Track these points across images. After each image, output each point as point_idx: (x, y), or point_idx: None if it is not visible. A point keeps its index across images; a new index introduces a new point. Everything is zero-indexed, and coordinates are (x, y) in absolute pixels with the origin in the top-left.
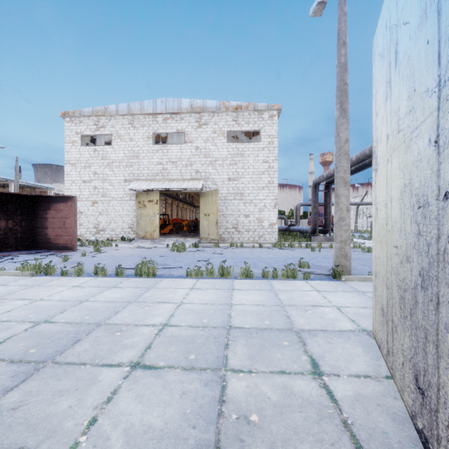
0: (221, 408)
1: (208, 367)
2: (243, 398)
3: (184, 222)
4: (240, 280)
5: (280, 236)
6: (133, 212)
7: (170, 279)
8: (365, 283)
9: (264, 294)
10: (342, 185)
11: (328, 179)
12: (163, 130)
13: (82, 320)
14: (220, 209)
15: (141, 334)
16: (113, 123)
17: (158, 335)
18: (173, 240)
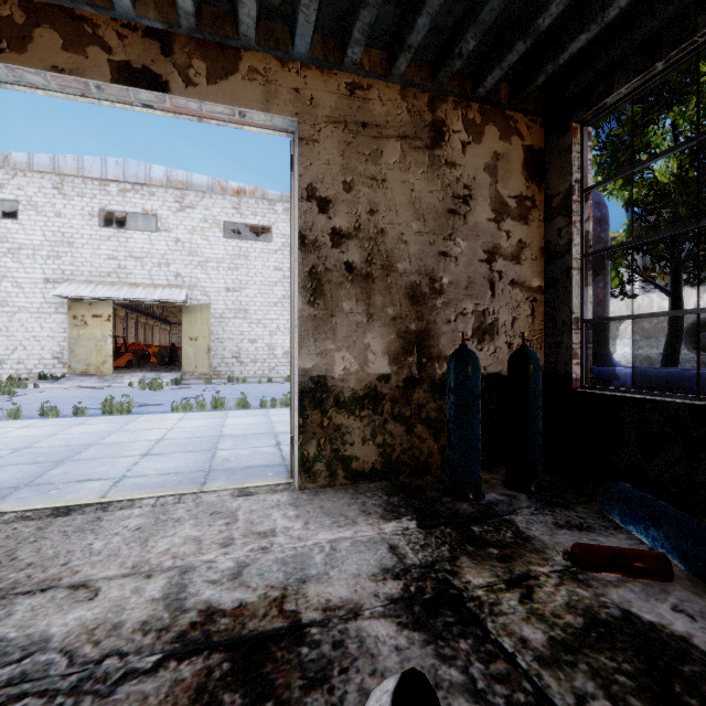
0: (212, 459)
1: (203, 450)
2: (227, 456)
3: (150, 349)
4: (236, 411)
5: None
6: (62, 333)
7: (151, 415)
8: None
9: (257, 418)
10: None
11: None
12: (120, 207)
13: (70, 444)
14: (214, 331)
15: (140, 445)
16: (21, 183)
17: (157, 444)
18: (138, 376)
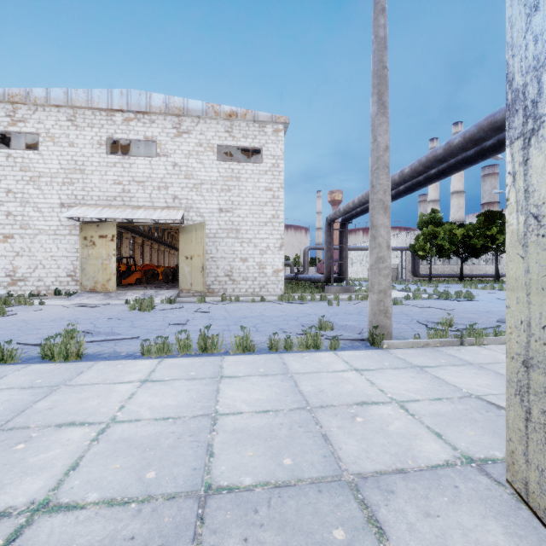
0: None
1: None
2: None
3: (159, 269)
4: (235, 358)
5: (287, 286)
6: (75, 253)
7: (108, 363)
8: (415, 351)
9: (274, 383)
10: (381, 211)
11: (345, 216)
12: (124, 135)
13: None
14: (208, 250)
15: None
16: (40, 117)
17: None
18: (139, 293)
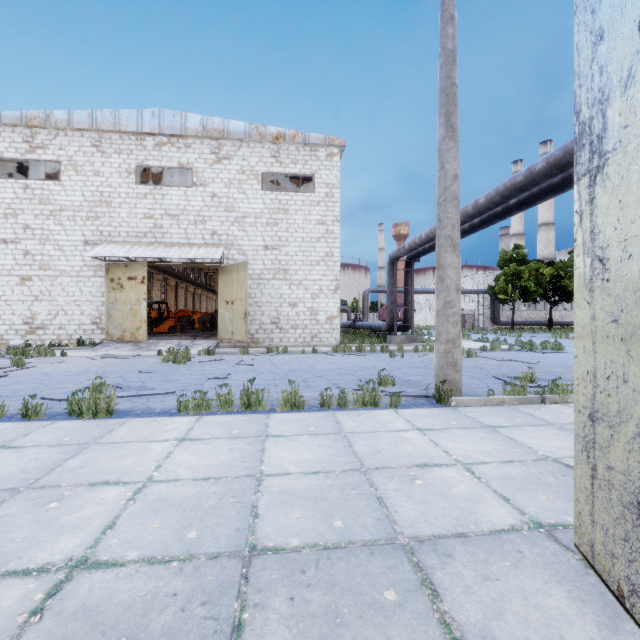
0: None
1: None
2: None
3: (195, 316)
4: (282, 415)
5: (343, 335)
6: (101, 297)
7: (142, 420)
8: (488, 410)
9: (326, 443)
10: (449, 249)
11: (410, 253)
12: (156, 162)
13: None
14: (252, 294)
15: None
16: (62, 143)
17: (37, 615)
18: (173, 343)
